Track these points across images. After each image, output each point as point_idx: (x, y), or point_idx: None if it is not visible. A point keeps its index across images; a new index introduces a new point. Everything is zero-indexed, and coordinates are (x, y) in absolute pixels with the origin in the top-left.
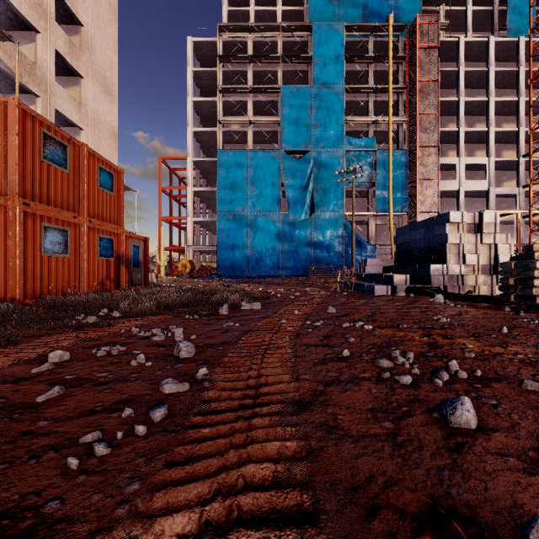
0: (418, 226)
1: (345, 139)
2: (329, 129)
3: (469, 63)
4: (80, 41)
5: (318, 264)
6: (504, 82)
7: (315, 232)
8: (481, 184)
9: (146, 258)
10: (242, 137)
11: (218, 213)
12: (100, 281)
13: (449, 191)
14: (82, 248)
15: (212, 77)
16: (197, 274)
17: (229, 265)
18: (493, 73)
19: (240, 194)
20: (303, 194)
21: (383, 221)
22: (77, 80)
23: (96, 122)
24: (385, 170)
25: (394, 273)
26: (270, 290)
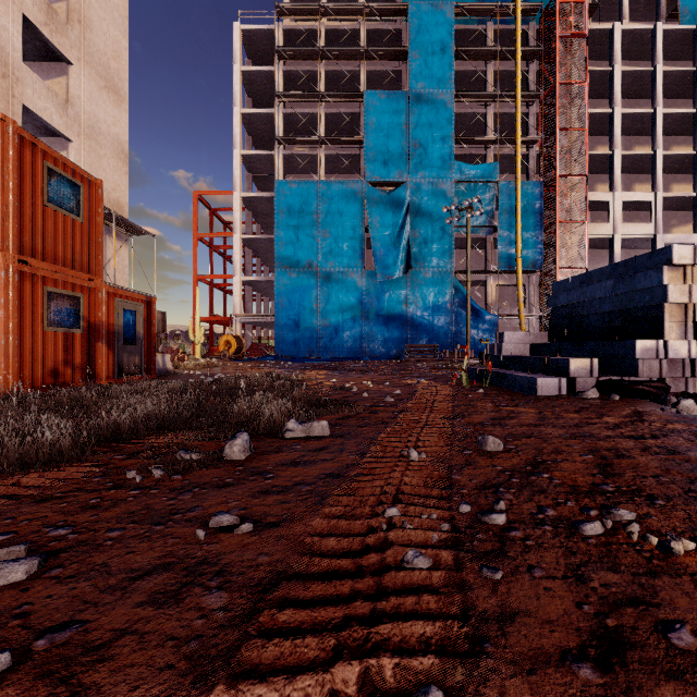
0: (598, 277)
1: (455, 165)
2: (432, 151)
3: (625, 63)
4: (68, 11)
5: (417, 340)
6: (674, 87)
7: (412, 295)
8: (644, 229)
9: (149, 330)
10: (311, 165)
11: (276, 269)
12: (49, 370)
13: (599, 239)
14: (4, 310)
15: (269, 81)
16: (247, 356)
17: (292, 343)
18: (661, 74)
19: (307, 243)
20: (396, 243)
21: (507, 282)
22: (63, 68)
23: (93, 132)
24: (510, 209)
25: (554, 355)
26: (350, 384)
